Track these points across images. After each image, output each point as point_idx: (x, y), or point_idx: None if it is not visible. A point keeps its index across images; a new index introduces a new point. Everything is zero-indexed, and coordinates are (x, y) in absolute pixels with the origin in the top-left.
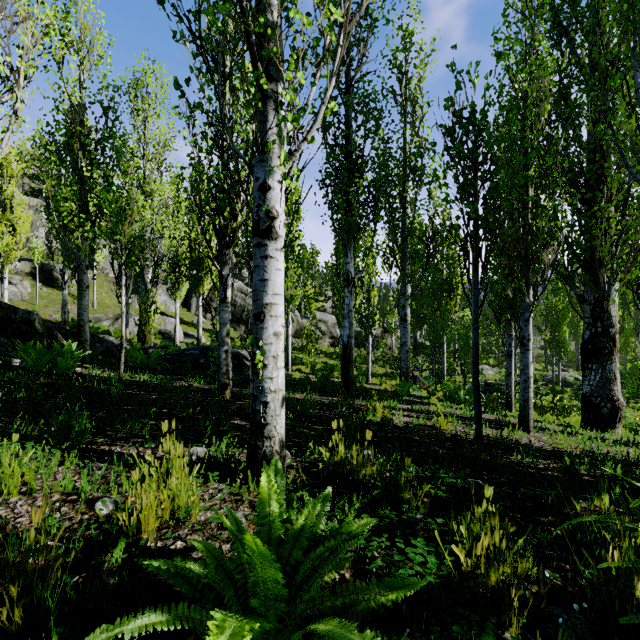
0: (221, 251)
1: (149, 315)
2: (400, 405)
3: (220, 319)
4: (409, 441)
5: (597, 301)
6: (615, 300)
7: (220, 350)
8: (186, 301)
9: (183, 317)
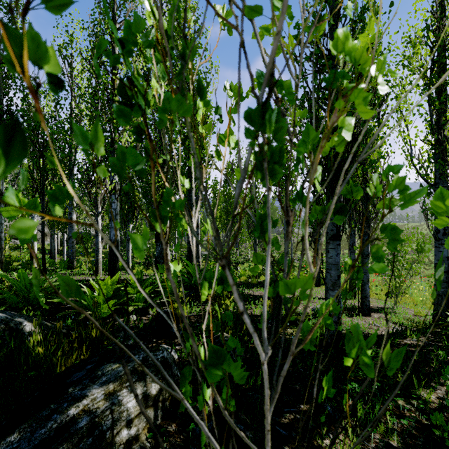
0: None
1: None
2: None
3: None
4: None
5: None
6: None
7: None
8: None
9: None
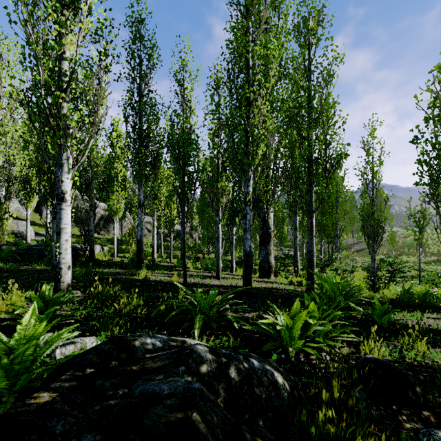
0: (53, 190)
1: (2, 221)
2: (167, 272)
3: (52, 228)
4: (149, 285)
5: (264, 217)
6: (269, 217)
7: (52, 246)
8: (38, 207)
9: (35, 220)
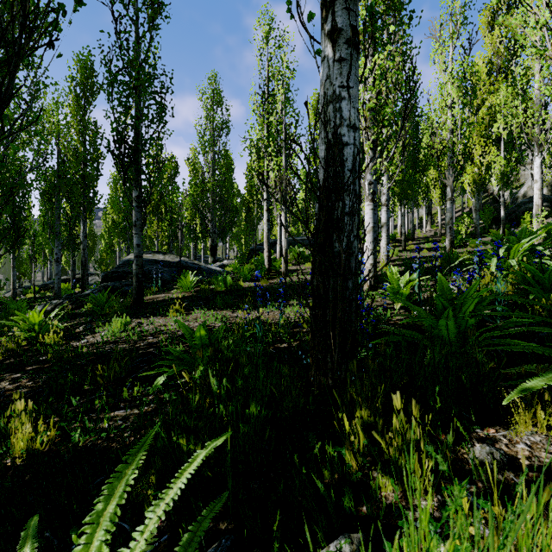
0: None
1: None
2: None
3: None
4: None
5: None
6: None
7: None
8: None
9: None
